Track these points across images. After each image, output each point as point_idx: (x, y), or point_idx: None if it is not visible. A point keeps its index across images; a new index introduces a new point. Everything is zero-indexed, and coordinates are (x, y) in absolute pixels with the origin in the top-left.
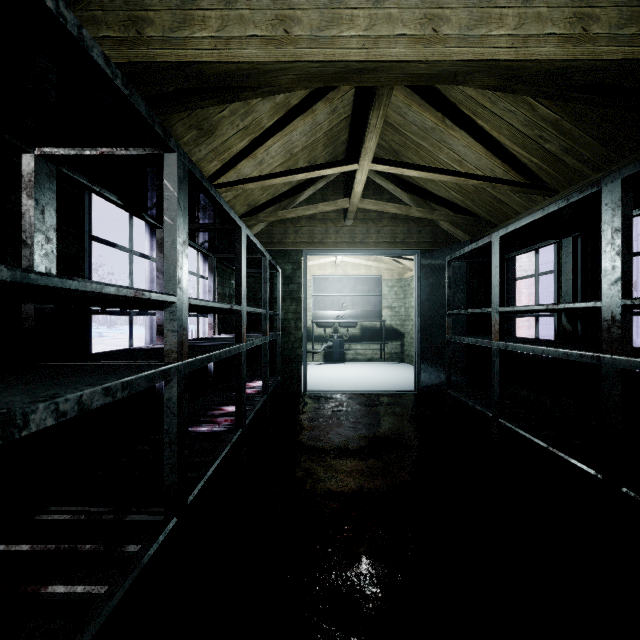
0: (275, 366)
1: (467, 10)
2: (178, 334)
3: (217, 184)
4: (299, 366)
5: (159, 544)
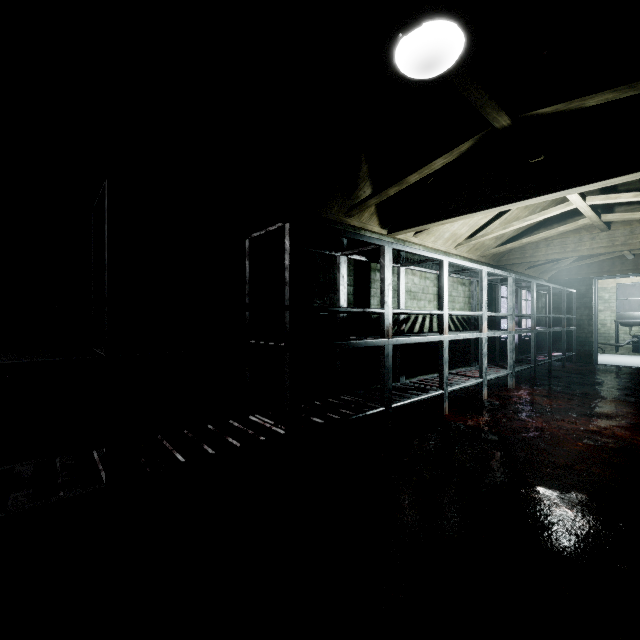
0: (572, 347)
1: (624, 237)
2: (534, 323)
3: (538, 264)
4: (591, 348)
5: (531, 366)
